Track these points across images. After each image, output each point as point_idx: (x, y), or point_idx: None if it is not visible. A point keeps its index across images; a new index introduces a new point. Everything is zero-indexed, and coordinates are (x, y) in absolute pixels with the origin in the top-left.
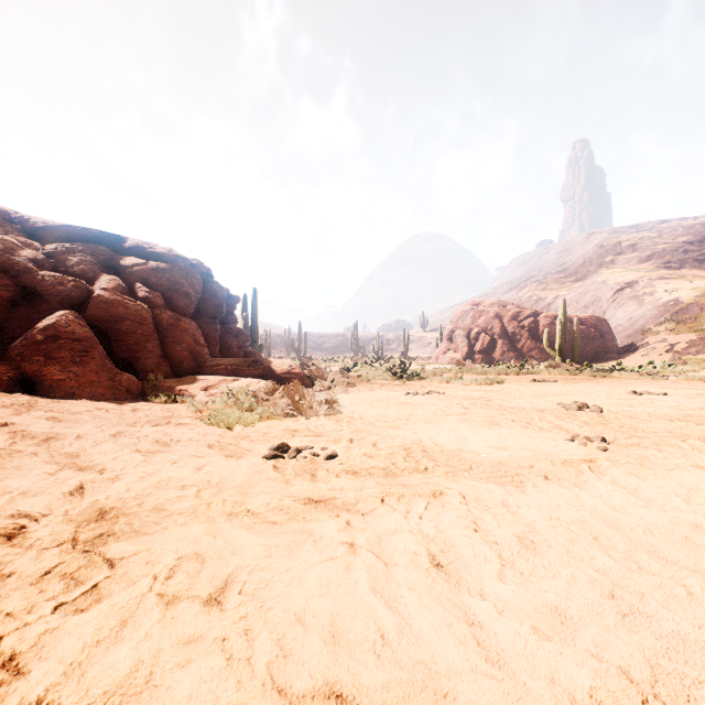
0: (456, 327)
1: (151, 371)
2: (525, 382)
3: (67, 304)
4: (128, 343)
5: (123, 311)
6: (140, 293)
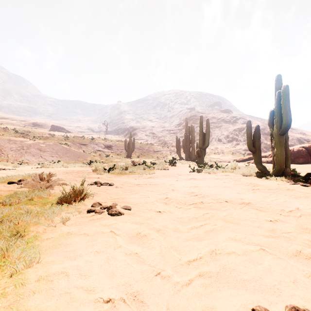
0: None
1: None
2: None
3: None
4: None
5: None
6: None
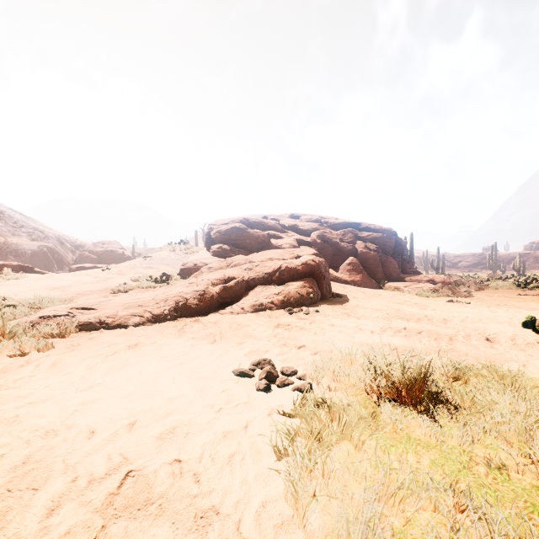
0: None
1: (380, 279)
2: None
3: (350, 254)
4: (371, 268)
5: (369, 256)
6: (372, 248)
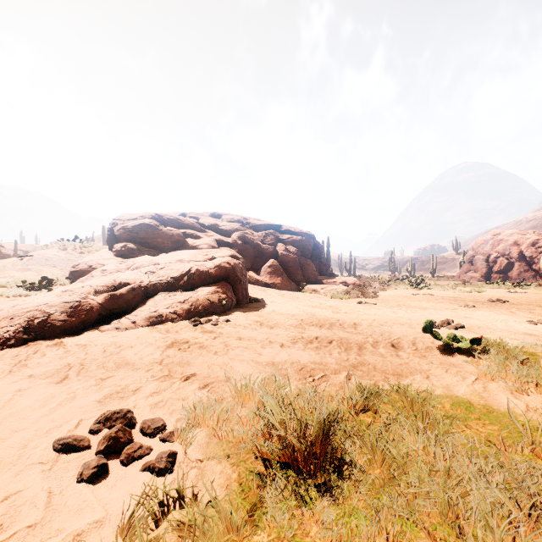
0: (476, 253)
1: (299, 282)
2: (500, 292)
3: (271, 256)
4: (291, 270)
5: (289, 258)
6: (292, 250)
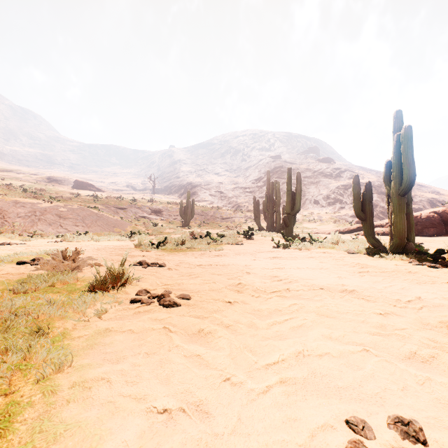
0: None
1: None
2: None
3: None
4: None
5: None
6: None
